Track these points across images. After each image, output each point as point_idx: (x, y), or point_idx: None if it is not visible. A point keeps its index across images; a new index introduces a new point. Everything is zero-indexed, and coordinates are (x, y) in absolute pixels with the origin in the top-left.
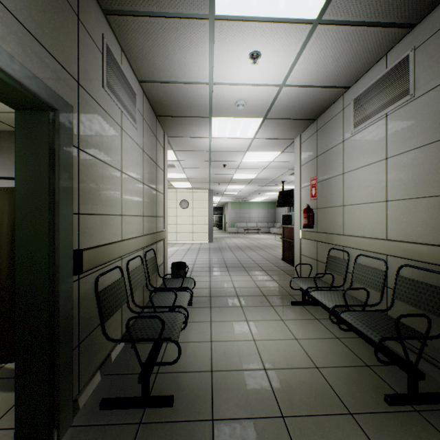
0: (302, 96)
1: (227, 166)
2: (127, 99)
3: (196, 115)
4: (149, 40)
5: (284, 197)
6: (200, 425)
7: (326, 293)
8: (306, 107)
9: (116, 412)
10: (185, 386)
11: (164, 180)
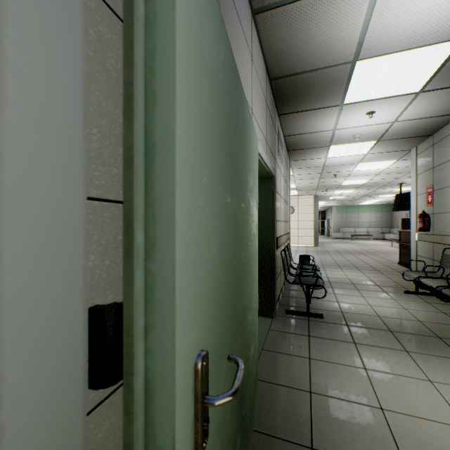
0: (414, 124)
1: (337, 175)
2: (281, 152)
3: (317, 147)
4: (299, 119)
5: (402, 200)
6: (340, 325)
7: (434, 280)
8: (419, 129)
9: (294, 315)
10: (327, 314)
11: (289, 194)
